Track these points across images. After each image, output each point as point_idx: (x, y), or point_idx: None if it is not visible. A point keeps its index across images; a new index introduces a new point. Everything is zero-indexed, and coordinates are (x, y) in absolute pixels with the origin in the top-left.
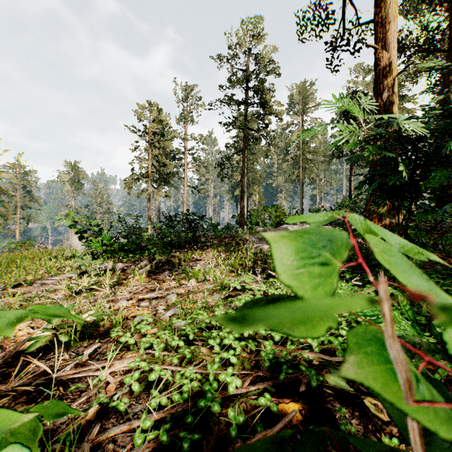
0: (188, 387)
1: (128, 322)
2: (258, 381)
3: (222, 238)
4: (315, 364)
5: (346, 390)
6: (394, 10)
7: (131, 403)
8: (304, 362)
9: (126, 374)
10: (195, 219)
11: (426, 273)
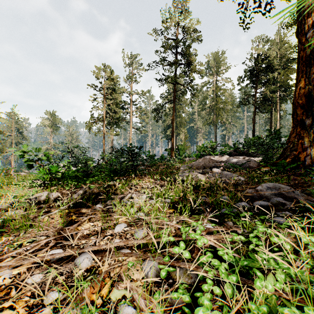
0: None
1: None
2: None
3: (157, 166)
4: None
5: None
6: None
7: None
8: None
9: None
10: (133, 150)
11: None
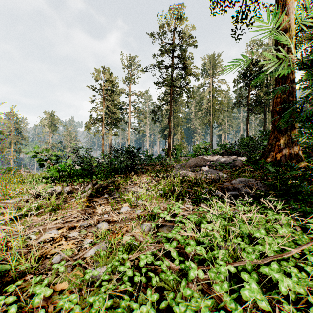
0: None
1: (45, 262)
2: None
3: (154, 165)
4: None
5: None
6: None
7: None
8: None
9: None
10: (132, 150)
11: None
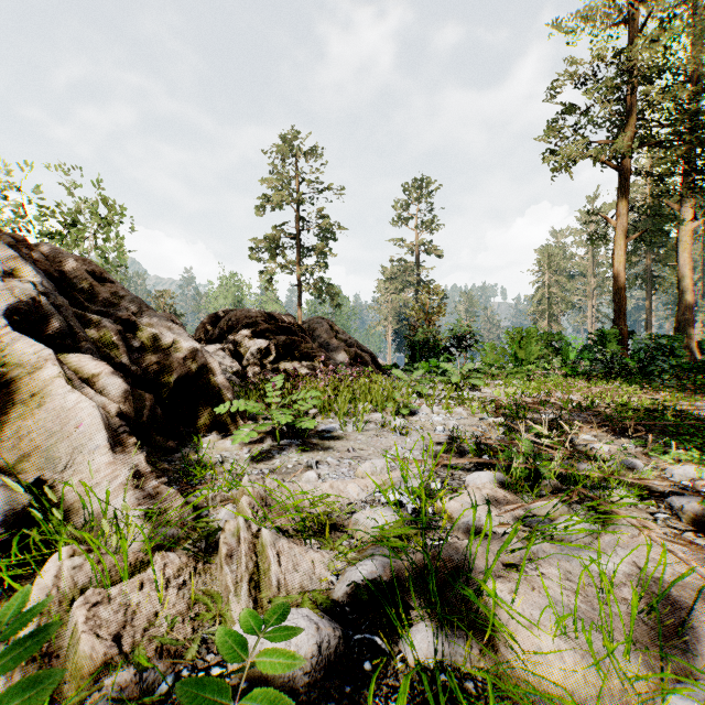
0: None
1: None
2: None
3: None
4: None
5: None
6: (683, 247)
7: None
8: None
9: None
10: None
11: None
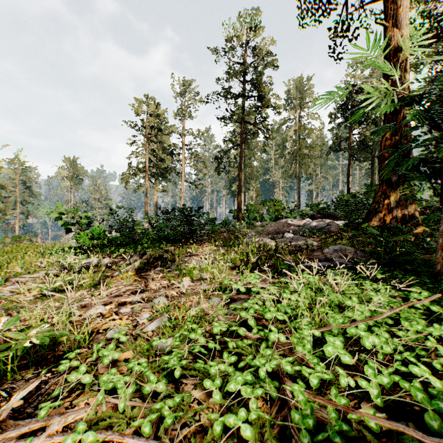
0: None
1: (98, 337)
2: None
3: (219, 232)
4: (381, 431)
5: None
6: None
7: None
8: (368, 433)
9: None
10: (191, 211)
11: None
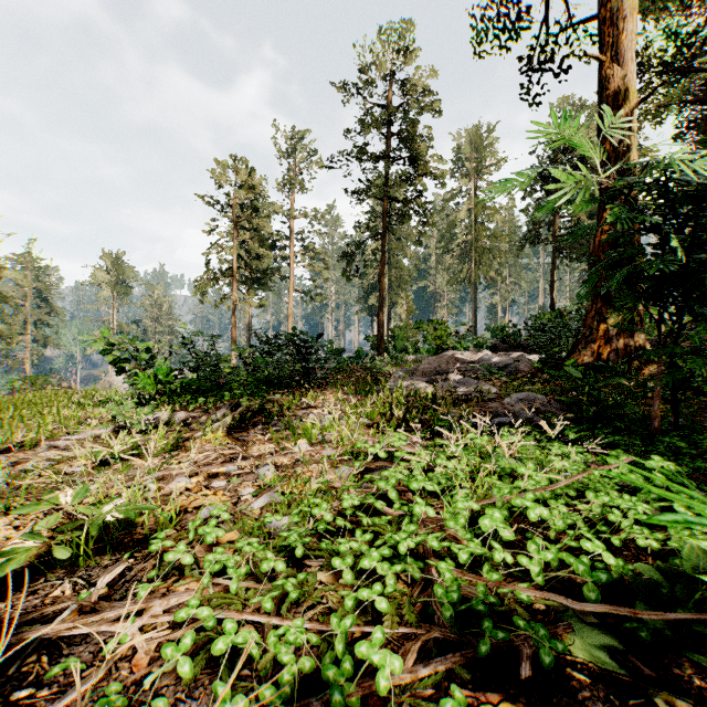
0: (291, 671)
1: (187, 518)
2: (433, 650)
3: (349, 372)
4: (539, 610)
5: (613, 672)
6: None
7: (178, 696)
8: (520, 608)
9: (171, 632)
10: (306, 340)
11: (706, 430)
